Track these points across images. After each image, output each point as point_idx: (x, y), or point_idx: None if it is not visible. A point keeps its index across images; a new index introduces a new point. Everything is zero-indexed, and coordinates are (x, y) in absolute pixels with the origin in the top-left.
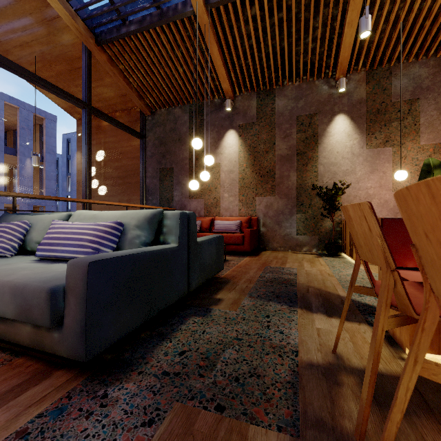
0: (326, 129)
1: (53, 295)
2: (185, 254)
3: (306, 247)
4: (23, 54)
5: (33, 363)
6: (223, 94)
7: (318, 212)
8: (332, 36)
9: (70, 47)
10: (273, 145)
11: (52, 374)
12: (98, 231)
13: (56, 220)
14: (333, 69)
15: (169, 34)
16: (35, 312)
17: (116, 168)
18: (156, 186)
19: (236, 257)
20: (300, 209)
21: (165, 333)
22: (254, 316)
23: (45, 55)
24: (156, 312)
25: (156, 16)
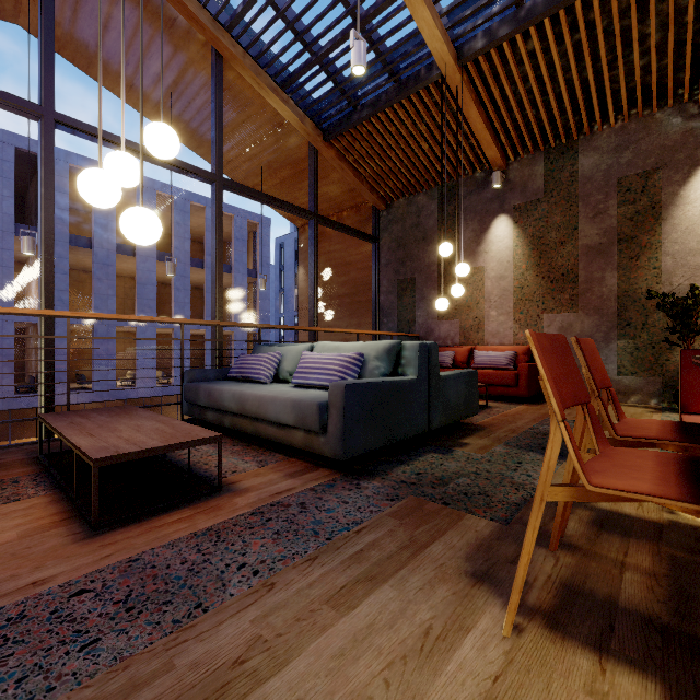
0: (679, 193)
1: (321, 408)
2: (425, 388)
3: (637, 396)
4: (251, 168)
5: (303, 462)
6: (489, 164)
7: (660, 337)
8: (683, 38)
9: (296, 150)
10: (574, 230)
11: (319, 469)
12: (343, 362)
13: (305, 352)
14: (694, 85)
15: (410, 107)
16: (309, 420)
17: (342, 283)
18: (392, 304)
19: (504, 404)
20: (625, 331)
21: (403, 460)
22: (502, 461)
23: (271, 164)
24: (394, 440)
25: (393, 92)
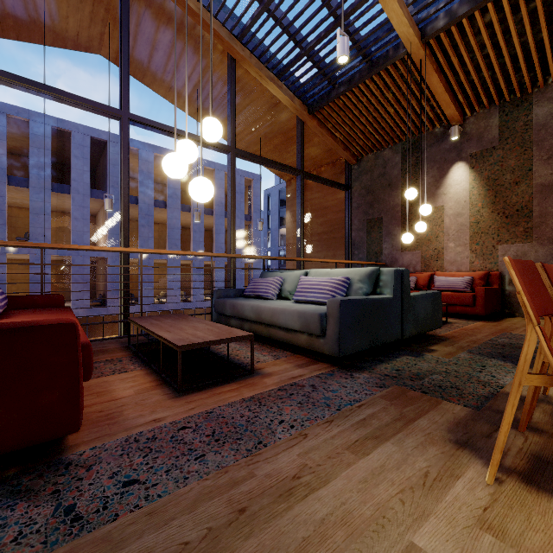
0: None
1: (321, 317)
2: (399, 305)
3: None
4: (251, 139)
5: (306, 358)
6: (447, 120)
7: None
8: None
9: (286, 122)
10: (528, 171)
11: (319, 363)
12: (334, 284)
13: (303, 276)
14: None
15: (379, 81)
16: (312, 326)
17: (321, 224)
18: (362, 239)
19: (462, 320)
20: None
21: (383, 360)
22: (468, 364)
23: (267, 134)
24: (376, 344)
25: (366, 70)
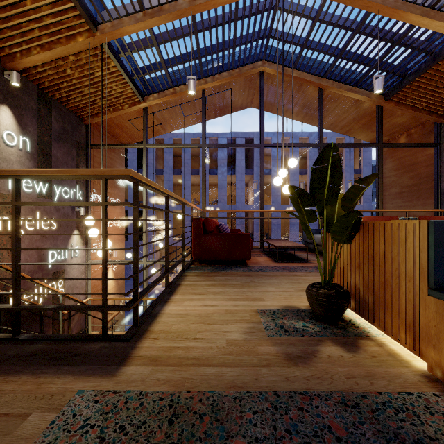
0: None
1: None
2: None
3: None
4: (343, 124)
5: None
6: None
7: None
8: None
9: (369, 108)
10: None
11: None
12: None
13: None
14: None
15: None
16: None
17: (410, 177)
18: None
19: None
20: None
21: None
22: None
23: (354, 119)
24: None
25: (430, 61)
